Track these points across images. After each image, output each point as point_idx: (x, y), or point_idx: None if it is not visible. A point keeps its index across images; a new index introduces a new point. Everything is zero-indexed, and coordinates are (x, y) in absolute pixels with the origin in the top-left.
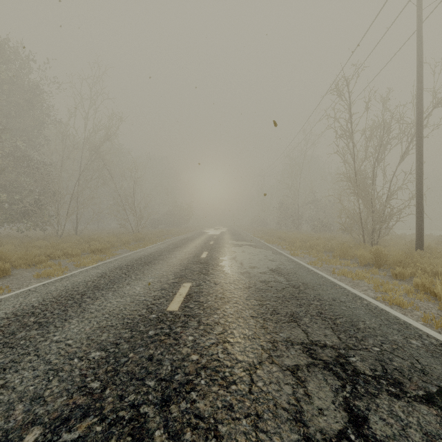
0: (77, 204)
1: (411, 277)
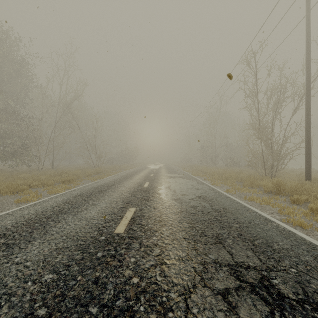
0: (53, 146)
1: (305, 202)
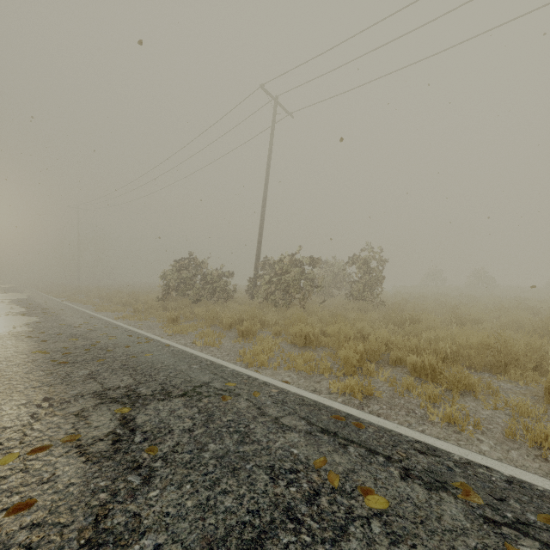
0: None
1: None
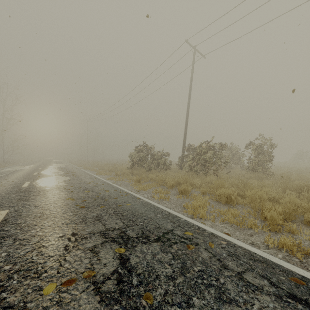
0: None
1: None
